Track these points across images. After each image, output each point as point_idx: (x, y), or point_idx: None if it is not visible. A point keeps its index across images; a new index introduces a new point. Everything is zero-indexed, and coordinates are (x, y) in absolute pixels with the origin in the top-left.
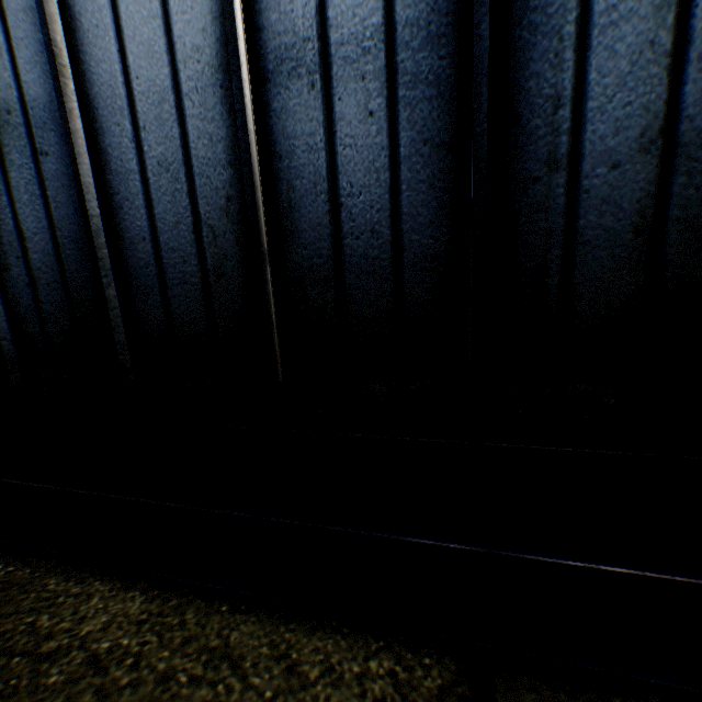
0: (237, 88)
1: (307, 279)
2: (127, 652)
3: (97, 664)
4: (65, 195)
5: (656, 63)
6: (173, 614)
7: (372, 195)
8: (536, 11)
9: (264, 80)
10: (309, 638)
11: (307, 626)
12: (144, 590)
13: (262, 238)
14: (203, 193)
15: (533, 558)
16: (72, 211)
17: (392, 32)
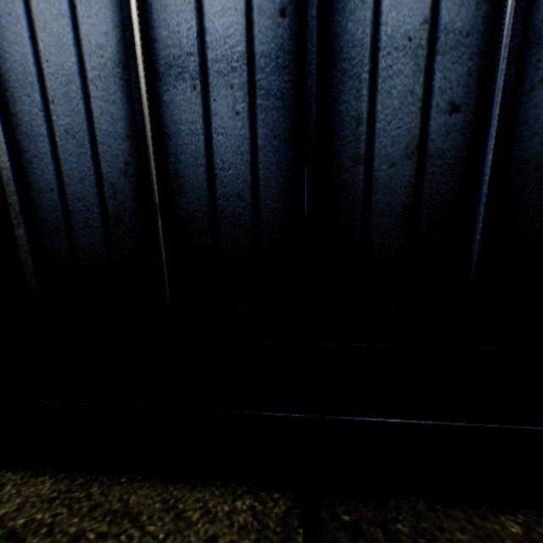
0: (135, 82)
1: (190, 227)
2: (42, 523)
3: (15, 536)
4: None
5: (414, 104)
6: (81, 490)
7: (238, 170)
8: (346, 61)
9: (157, 78)
10: (192, 492)
11: (190, 484)
12: (53, 474)
13: (155, 196)
14: (105, 158)
15: (346, 418)
16: None
17: (252, 59)
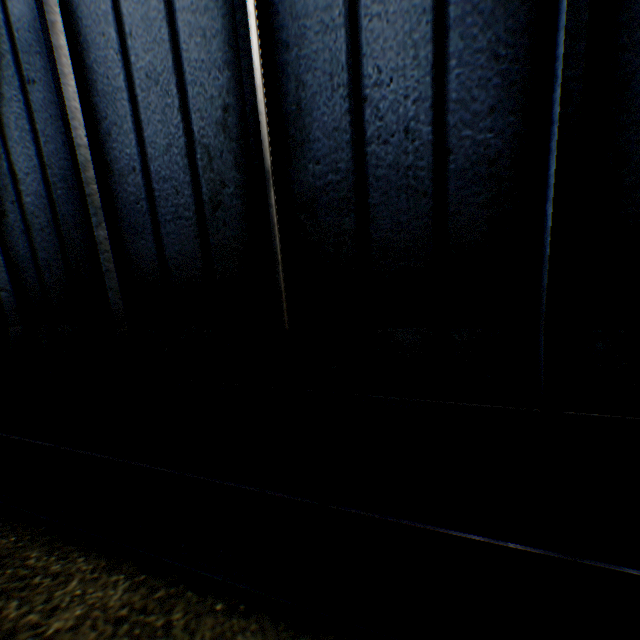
0: None
1: (320, 202)
2: None
3: None
4: (53, 127)
5: None
6: (158, 612)
7: (407, 81)
8: None
9: None
10: None
11: None
12: (129, 573)
13: (265, 152)
14: (196, 106)
15: (638, 575)
16: (61, 144)
17: None
